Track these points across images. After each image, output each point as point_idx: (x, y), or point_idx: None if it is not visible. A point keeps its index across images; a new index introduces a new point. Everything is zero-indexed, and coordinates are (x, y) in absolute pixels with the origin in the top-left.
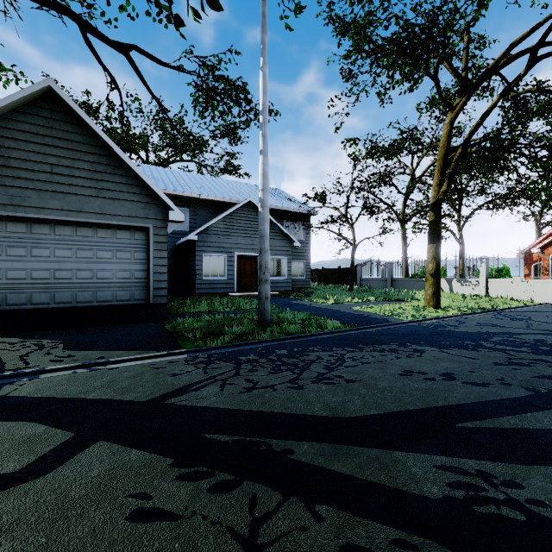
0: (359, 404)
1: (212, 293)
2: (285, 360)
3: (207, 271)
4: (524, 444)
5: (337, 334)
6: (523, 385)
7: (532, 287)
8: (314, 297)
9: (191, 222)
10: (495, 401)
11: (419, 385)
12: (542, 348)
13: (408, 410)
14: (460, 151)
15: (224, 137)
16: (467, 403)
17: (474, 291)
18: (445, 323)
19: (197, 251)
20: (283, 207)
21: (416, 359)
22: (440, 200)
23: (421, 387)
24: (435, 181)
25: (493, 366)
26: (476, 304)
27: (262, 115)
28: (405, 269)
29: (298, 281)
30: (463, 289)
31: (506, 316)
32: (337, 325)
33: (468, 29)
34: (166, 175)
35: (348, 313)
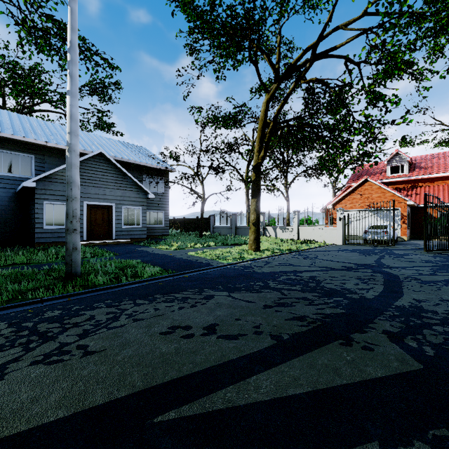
0: (51, 402)
1: (56, 242)
2: (38, 328)
3: (50, 219)
4: (215, 443)
5: (148, 282)
6: (272, 333)
7: (325, 233)
8: (162, 243)
9: (37, 170)
10: (232, 361)
11: (169, 347)
12: (310, 284)
13: (112, 401)
14: (271, 125)
15: (94, 94)
16: (199, 370)
17: (291, 236)
18: (255, 264)
19: (36, 199)
20: (141, 162)
21: (197, 308)
22: (259, 163)
23: (167, 351)
24: (256, 148)
25: (262, 309)
26: (287, 247)
27: (69, 52)
28: (248, 219)
29: (157, 229)
30: (284, 234)
31: (303, 255)
32: (156, 272)
33: (280, 32)
34: (8, 118)
35: (179, 259)
